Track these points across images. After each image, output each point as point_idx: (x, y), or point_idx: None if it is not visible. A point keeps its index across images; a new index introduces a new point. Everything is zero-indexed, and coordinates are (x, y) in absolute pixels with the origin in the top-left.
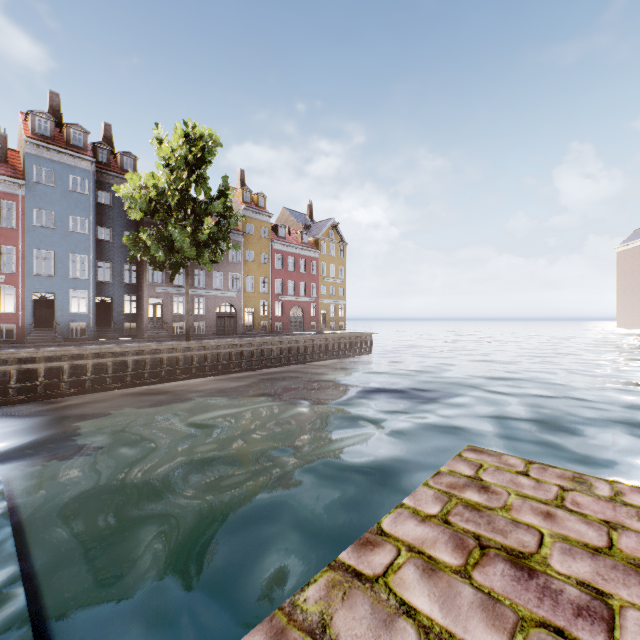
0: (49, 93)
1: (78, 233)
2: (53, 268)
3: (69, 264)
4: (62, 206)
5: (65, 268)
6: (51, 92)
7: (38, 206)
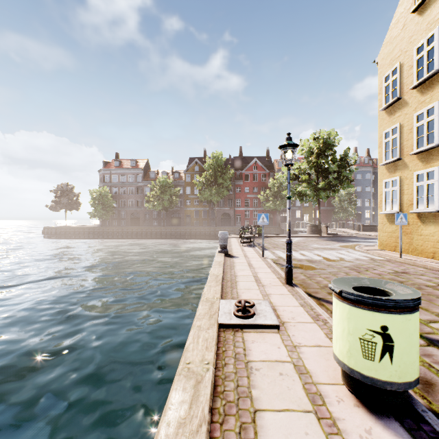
0: (354, 148)
1: (367, 192)
2: (360, 204)
3: (364, 202)
4: (363, 184)
5: (363, 203)
6: (354, 147)
7: (357, 186)
